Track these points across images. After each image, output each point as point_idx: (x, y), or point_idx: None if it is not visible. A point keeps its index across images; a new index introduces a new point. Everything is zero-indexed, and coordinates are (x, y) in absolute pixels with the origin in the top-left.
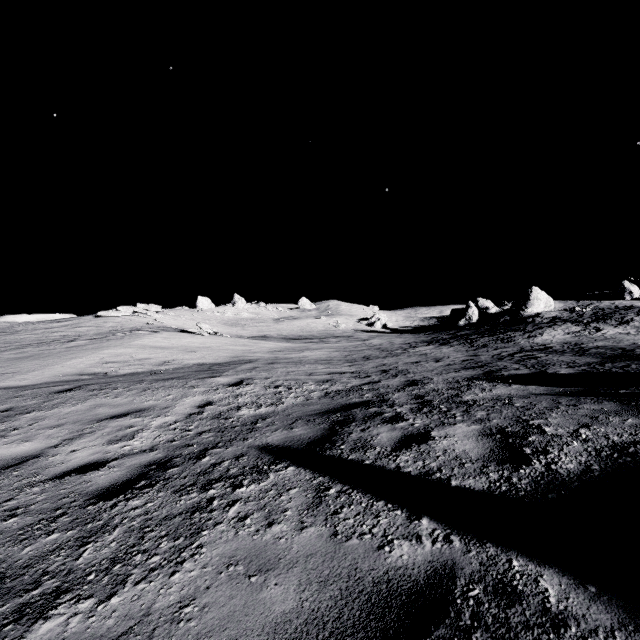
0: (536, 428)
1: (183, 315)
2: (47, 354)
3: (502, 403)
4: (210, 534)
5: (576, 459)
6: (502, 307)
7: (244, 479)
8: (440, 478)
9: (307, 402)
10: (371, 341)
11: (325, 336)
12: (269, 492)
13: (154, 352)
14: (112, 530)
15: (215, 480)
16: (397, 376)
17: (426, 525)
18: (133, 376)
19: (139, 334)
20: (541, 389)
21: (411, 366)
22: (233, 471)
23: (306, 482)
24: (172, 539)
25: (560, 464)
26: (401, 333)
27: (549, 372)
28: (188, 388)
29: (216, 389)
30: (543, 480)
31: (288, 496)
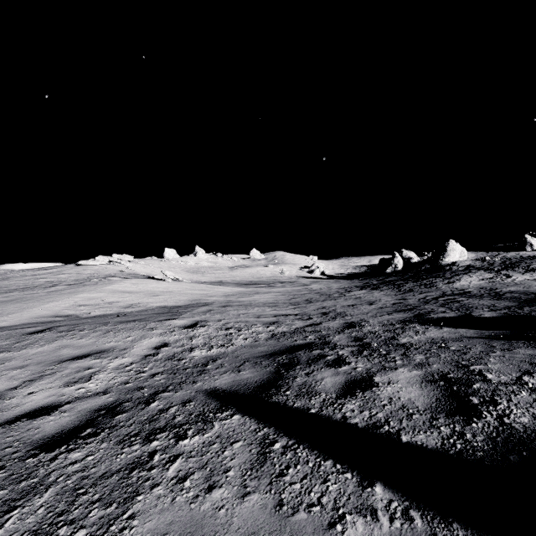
0: (478, 374)
1: (152, 264)
2: (29, 298)
3: (437, 346)
4: (145, 500)
5: (528, 411)
6: (422, 257)
7: (189, 429)
8: (389, 432)
9: (255, 343)
10: (312, 286)
11: (272, 282)
12: (212, 445)
13: (123, 296)
14: (44, 491)
15: (160, 429)
16: (336, 318)
17: (380, 494)
18: (101, 318)
19: (111, 280)
20: (471, 332)
21: (348, 309)
22: (179, 419)
23: (251, 434)
24: (104, 505)
25: (513, 417)
26: (337, 279)
27: (474, 315)
28: (147, 330)
29: (172, 331)
30: (499, 437)
31: (231, 451)
